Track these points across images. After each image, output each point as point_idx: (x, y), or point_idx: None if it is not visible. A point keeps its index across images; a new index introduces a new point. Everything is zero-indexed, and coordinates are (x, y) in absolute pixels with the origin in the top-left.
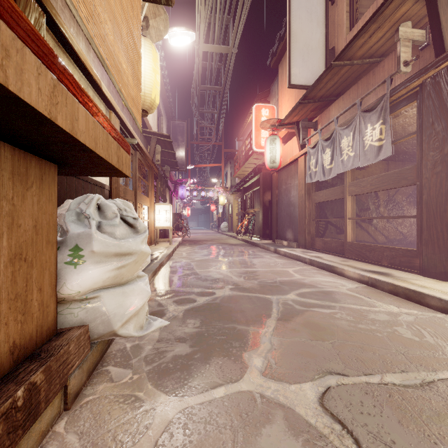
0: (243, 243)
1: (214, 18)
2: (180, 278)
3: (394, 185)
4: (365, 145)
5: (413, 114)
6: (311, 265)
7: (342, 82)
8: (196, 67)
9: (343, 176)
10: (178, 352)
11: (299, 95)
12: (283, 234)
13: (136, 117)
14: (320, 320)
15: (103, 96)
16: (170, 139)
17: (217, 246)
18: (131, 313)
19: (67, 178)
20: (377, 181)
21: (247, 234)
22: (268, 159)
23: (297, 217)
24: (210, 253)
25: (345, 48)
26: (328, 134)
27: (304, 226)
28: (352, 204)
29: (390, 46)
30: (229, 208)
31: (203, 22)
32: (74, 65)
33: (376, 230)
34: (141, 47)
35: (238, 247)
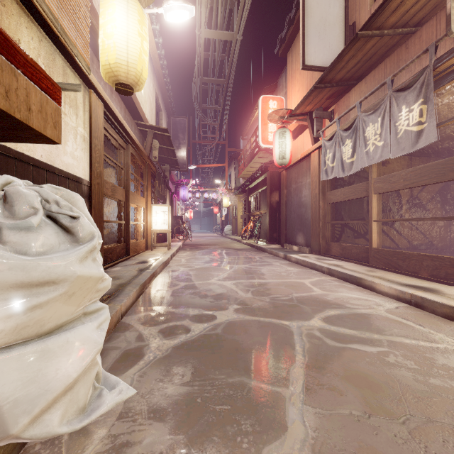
0: (248, 248)
1: (217, 0)
2: (173, 294)
3: (437, 179)
4: (399, 132)
5: (453, 95)
6: (329, 275)
7: (366, 60)
8: (197, 56)
9: (361, 173)
10: (148, 447)
11: (312, 83)
12: (292, 238)
13: (69, 35)
14: (369, 369)
15: (78, 69)
16: (168, 133)
17: (220, 250)
18: (56, 391)
19: (18, 166)
20: (413, 175)
21: (252, 237)
22: (277, 154)
23: (309, 219)
24: (212, 260)
25: (376, 12)
26: (348, 123)
27: (317, 229)
28: (378, 204)
29: (429, 11)
30: (234, 211)
31: (204, 3)
32: (31, 18)
33: (399, 234)
34: (123, 4)
35: (243, 252)
